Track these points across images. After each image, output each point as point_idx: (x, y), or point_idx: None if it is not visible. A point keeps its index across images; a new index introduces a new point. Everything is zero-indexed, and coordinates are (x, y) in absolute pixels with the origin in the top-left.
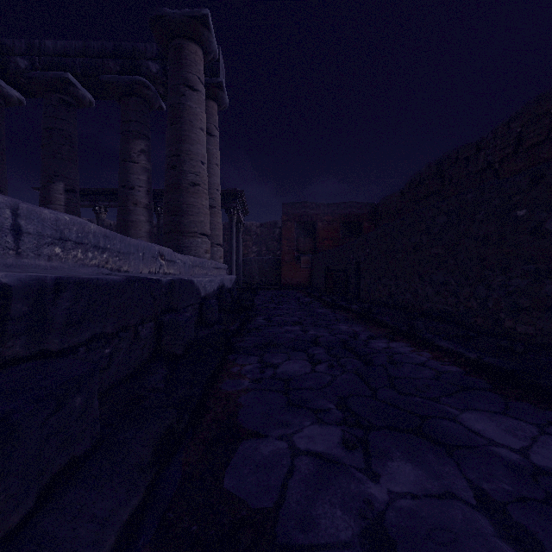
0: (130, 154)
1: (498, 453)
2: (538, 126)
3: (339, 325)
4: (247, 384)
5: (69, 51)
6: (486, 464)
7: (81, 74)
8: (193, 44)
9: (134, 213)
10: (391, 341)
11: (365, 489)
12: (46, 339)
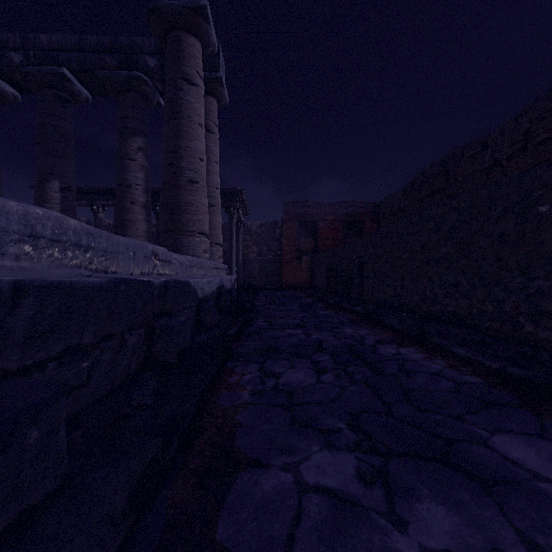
0: (127, 152)
1: (546, 491)
2: (549, 121)
3: (343, 328)
4: (247, 397)
5: (64, 45)
6: (534, 507)
7: (77, 69)
8: (191, 36)
9: (132, 212)
10: (400, 347)
11: (391, 544)
12: (1, 356)
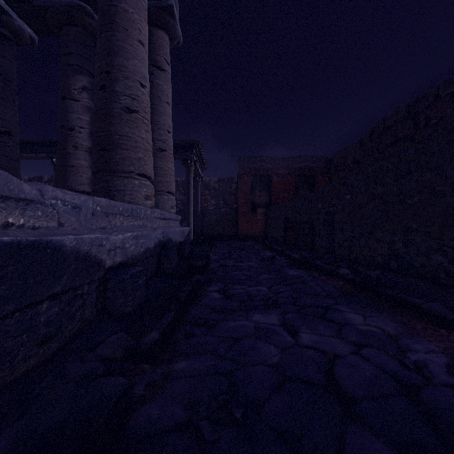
0: (70, 91)
1: None
2: None
3: (342, 311)
4: None
5: None
6: None
7: None
8: None
9: (74, 157)
10: None
11: None
12: None
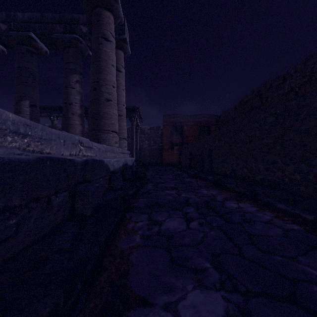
0: (70, 83)
1: None
2: None
3: (201, 190)
4: (138, 240)
5: (32, 19)
6: None
7: (39, 33)
8: (107, 11)
9: (72, 119)
10: (239, 202)
11: None
12: None
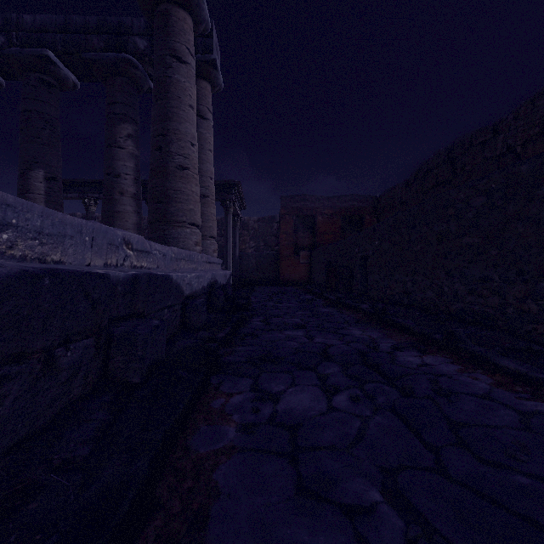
0: (116, 139)
1: None
2: None
3: (350, 329)
4: (233, 435)
5: (49, 26)
6: None
7: (62, 51)
8: (181, 10)
9: (120, 203)
10: (423, 355)
11: None
12: None
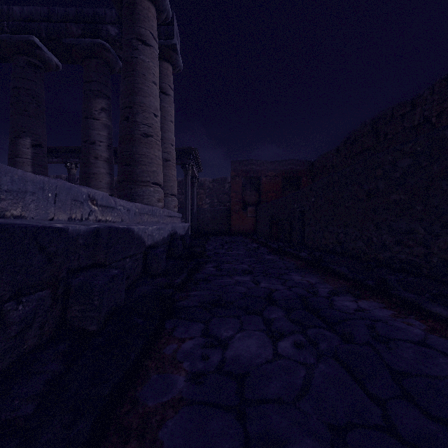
0: (91, 112)
1: None
2: None
3: (291, 275)
4: (182, 385)
5: (35, 16)
6: None
7: (46, 37)
8: (146, 0)
9: (95, 166)
10: (358, 300)
11: None
12: None
